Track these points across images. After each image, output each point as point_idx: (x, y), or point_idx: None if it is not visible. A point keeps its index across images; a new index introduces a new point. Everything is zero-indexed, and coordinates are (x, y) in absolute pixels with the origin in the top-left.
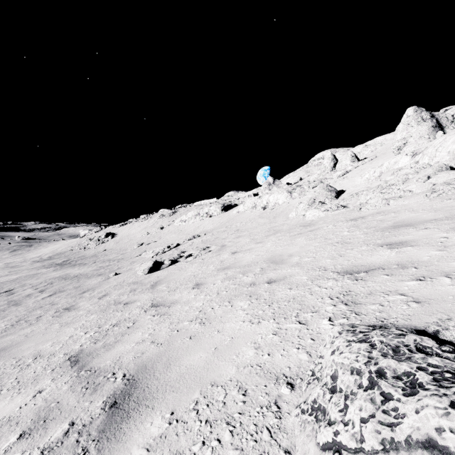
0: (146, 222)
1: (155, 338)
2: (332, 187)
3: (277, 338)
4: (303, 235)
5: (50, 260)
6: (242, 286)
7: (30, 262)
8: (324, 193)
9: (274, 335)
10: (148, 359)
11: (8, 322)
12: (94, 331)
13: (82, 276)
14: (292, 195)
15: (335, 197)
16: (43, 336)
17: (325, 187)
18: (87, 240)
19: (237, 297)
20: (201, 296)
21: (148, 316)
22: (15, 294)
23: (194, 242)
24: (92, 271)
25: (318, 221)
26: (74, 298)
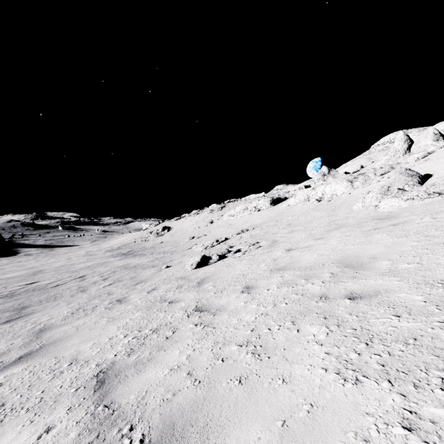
0: (197, 216)
1: (193, 367)
2: (413, 171)
3: (420, 443)
4: (382, 231)
5: (118, 250)
6: (307, 297)
7: (103, 251)
8: (402, 179)
9: (406, 430)
10: (179, 411)
11: (71, 309)
12: (133, 335)
13: (139, 267)
14: (353, 185)
15: (419, 183)
16: (89, 332)
17: (403, 171)
18: (147, 233)
19: (304, 316)
20: (253, 306)
21: (190, 325)
22: (85, 280)
23: (242, 236)
24: (148, 262)
25: (401, 213)
26: (127, 290)
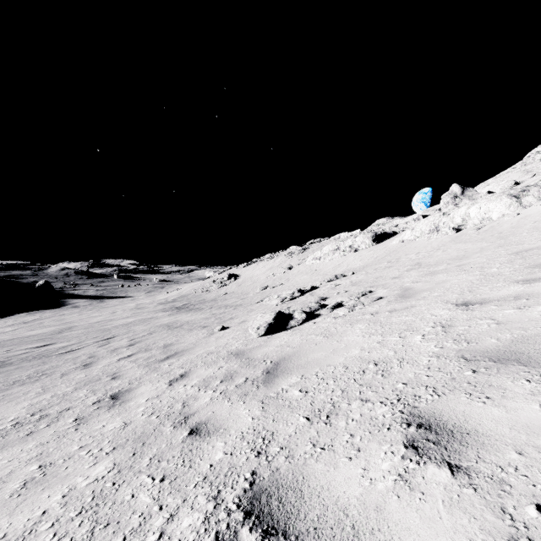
0: (272, 261)
1: None
2: None
3: None
4: None
5: (172, 303)
6: None
7: (155, 304)
8: None
9: None
10: None
11: (26, 410)
12: None
13: (185, 327)
14: (522, 202)
15: None
16: None
17: None
18: (209, 282)
19: None
20: None
21: None
22: (107, 345)
23: (338, 284)
24: (201, 319)
25: None
26: (145, 370)
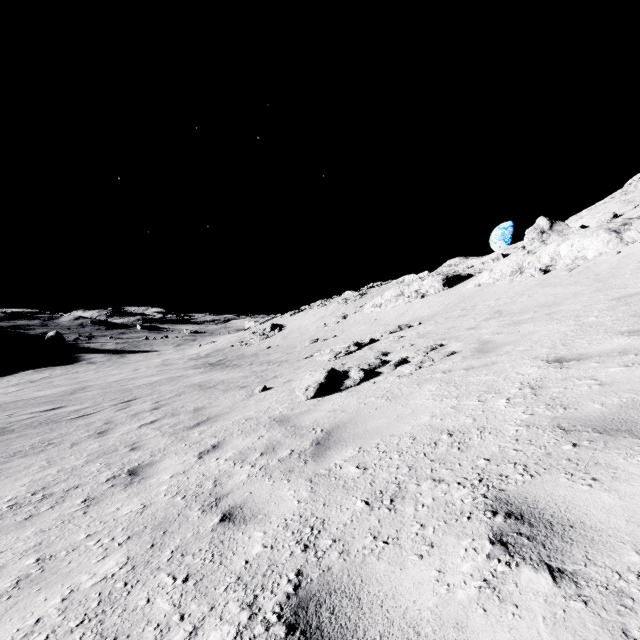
0: (324, 309)
1: None
2: None
3: None
4: None
5: (205, 358)
6: None
7: (185, 360)
8: None
9: None
10: None
11: (27, 488)
12: None
13: (220, 387)
14: (623, 237)
15: None
16: None
17: None
18: (249, 334)
19: None
20: None
21: None
22: (127, 409)
23: (402, 335)
24: (239, 378)
25: None
26: (171, 440)
